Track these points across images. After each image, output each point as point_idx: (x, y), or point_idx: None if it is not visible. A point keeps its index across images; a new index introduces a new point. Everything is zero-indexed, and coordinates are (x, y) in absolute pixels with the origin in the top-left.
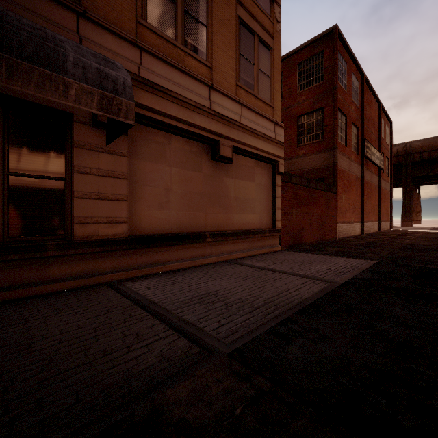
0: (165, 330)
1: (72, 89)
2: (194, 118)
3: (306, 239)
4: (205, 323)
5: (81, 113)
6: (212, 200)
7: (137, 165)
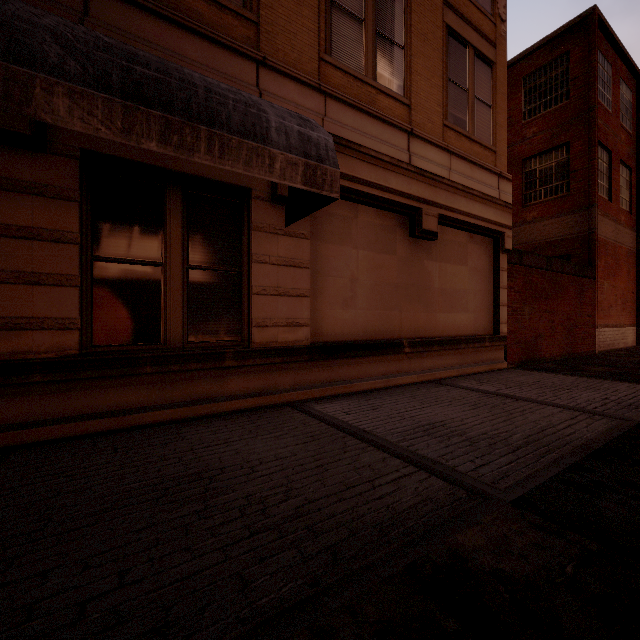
0: (404, 466)
1: (277, 162)
2: (388, 179)
3: (545, 351)
4: (454, 461)
5: (259, 187)
6: (409, 293)
7: (318, 249)
